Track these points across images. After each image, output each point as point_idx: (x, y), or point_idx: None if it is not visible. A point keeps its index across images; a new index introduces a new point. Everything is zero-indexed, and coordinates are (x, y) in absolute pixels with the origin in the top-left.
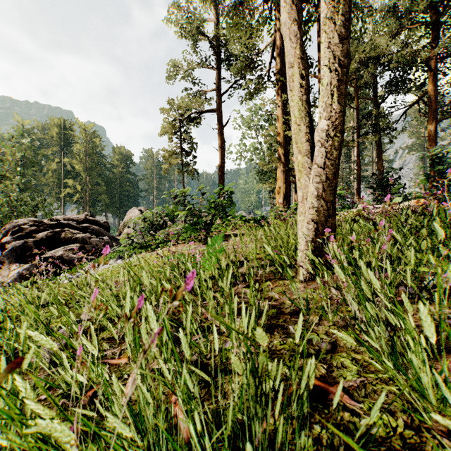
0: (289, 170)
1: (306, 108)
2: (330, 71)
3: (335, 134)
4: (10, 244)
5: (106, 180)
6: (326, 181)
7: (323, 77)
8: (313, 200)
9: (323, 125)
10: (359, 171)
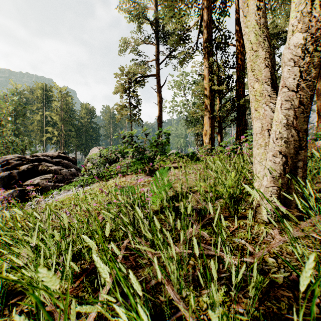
0: (213, 117)
1: (265, 32)
2: None
3: (315, 48)
4: None
5: (76, 127)
6: (299, 106)
7: None
8: (281, 129)
9: (297, 39)
10: None
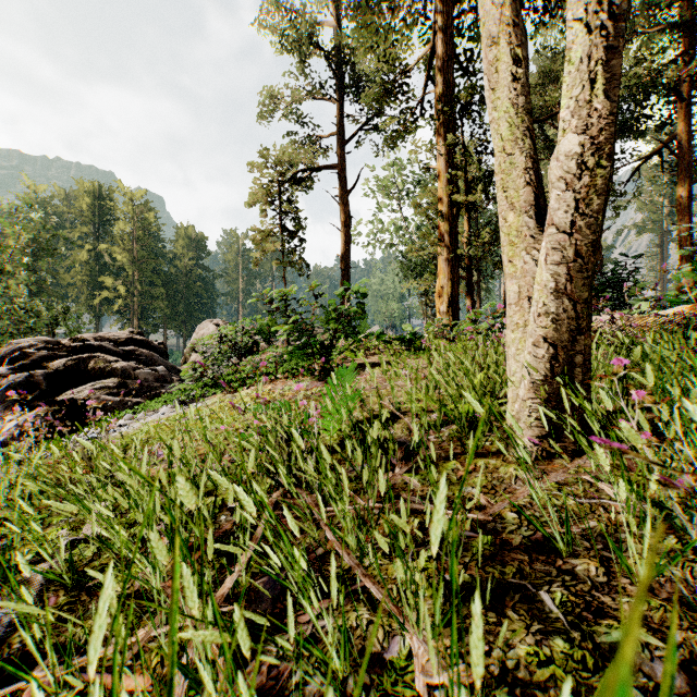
0: (457, 258)
1: (526, 121)
2: (589, 31)
3: (598, 161)
4: (7, 379)
5: (165, 277)
6: (575, 260)
7: (572, 47)
8: (546, 299)
9: (570, 144)
10: None
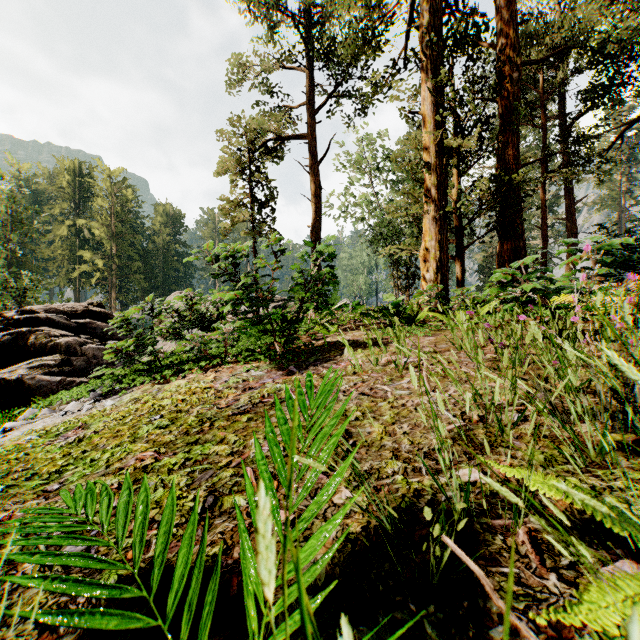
0: (445, 217)
1: None
2: None
3: None
4: None
5: (143, 252)
6: None
7: None
8: None
9: None
10: (545, 231)
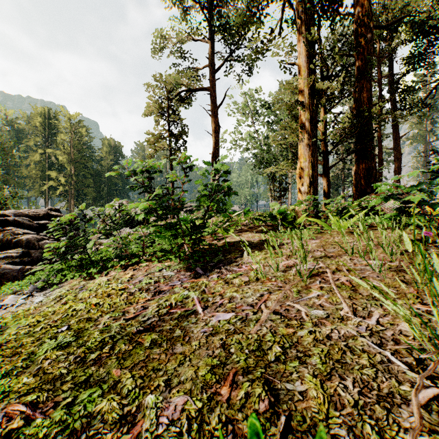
0: (316, 144)
1: None
2: None
3: None
4: None
5: (93, 172)
6: None
7: None
8: None
9: None
10: (381, 157)
